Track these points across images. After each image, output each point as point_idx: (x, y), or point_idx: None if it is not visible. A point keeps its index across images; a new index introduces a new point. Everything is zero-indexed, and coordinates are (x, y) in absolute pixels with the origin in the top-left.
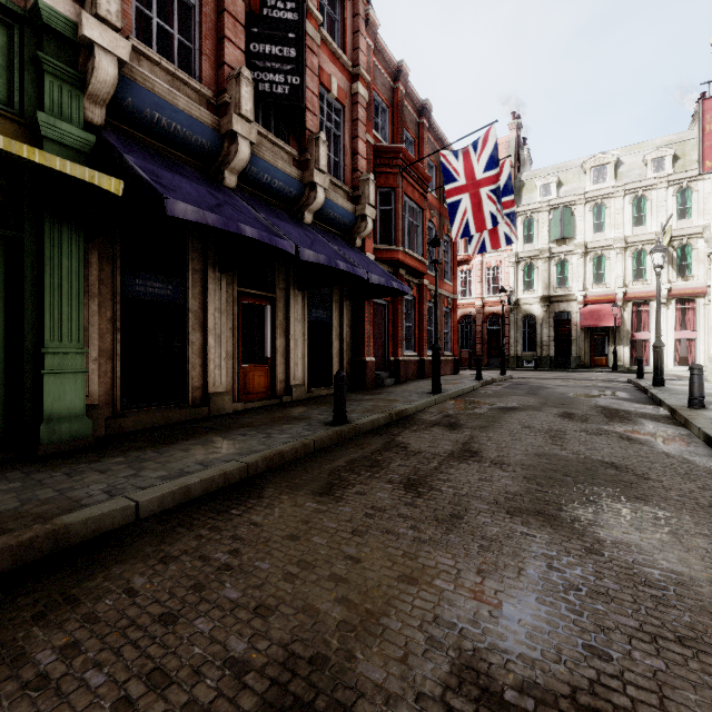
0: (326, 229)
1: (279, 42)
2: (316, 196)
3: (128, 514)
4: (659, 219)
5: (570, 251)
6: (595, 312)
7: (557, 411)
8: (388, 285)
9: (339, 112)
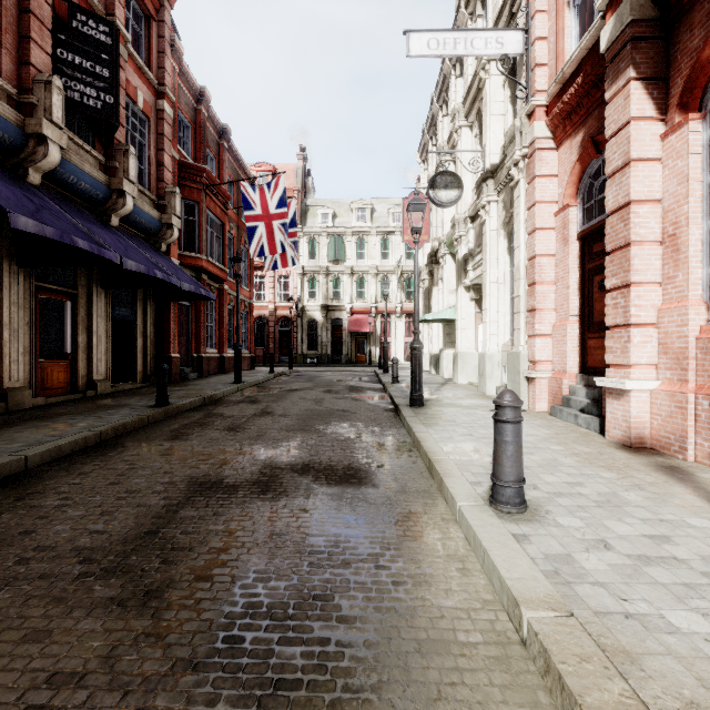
0: (130, 231)
1: (91, 58)
2: (125, 203)
3: (20, 464)
4: (396, 257)
5: (342, 271)
6: (358, 320)
7: (323, 389)
8: (198, 292)
9: (145, 123)
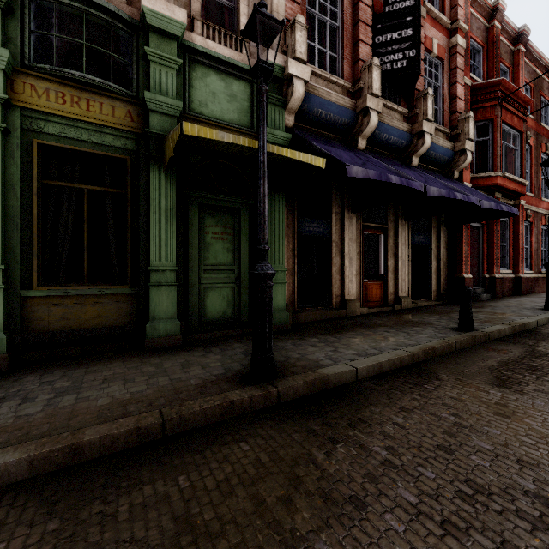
0: (425, 168)
1: (398, 28)
2: (424, 142)
3: (352, 375)
4: None
5: None
6: None
7: None
8: (498, 208)
9: (438, 67)
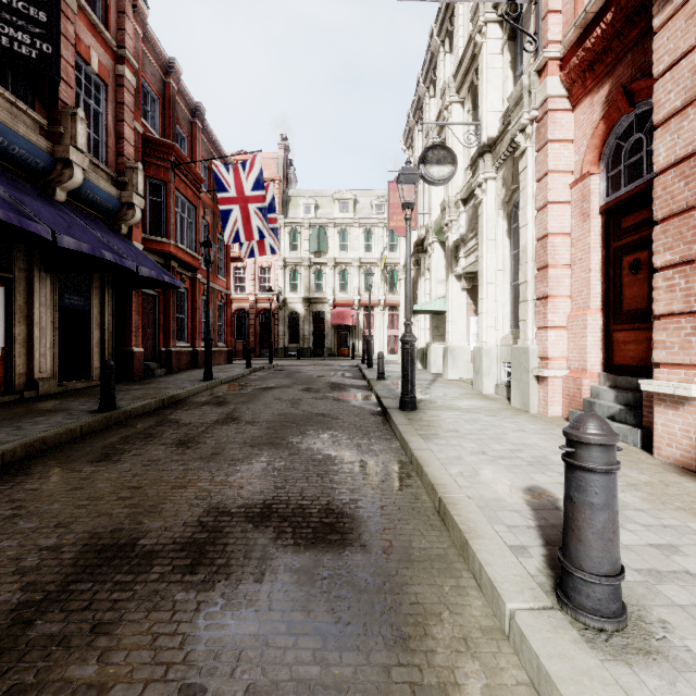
0: (83, 209)
1: None
2: (72, 175)
3: None
4: (379, 249)
5: (324, 263)
6: (341, 313)
7: (302, 387)
8: (160, 278)
9: (101, 89)
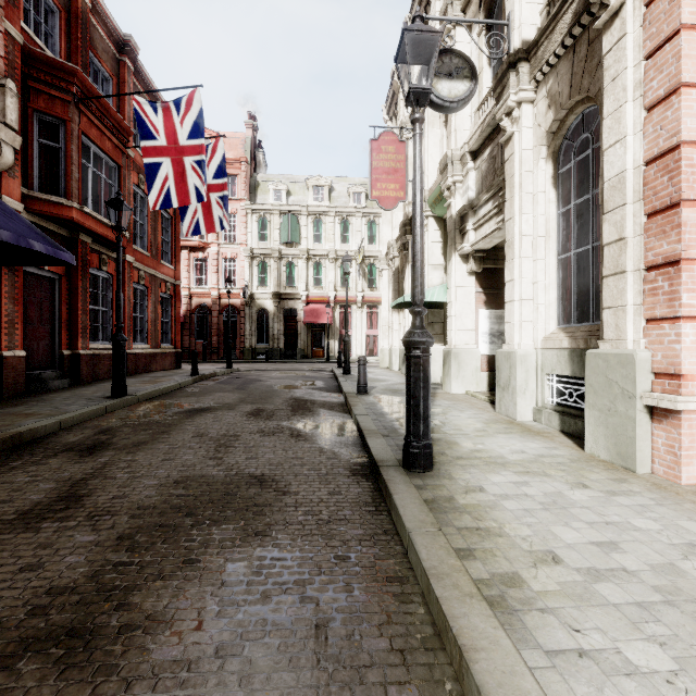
0: None
1: None
2: None
3: None
4: (357, 241)
5: (296, 255)
6: (315, 310)
7: (251, 407)
8: (21, 244)
9: None
